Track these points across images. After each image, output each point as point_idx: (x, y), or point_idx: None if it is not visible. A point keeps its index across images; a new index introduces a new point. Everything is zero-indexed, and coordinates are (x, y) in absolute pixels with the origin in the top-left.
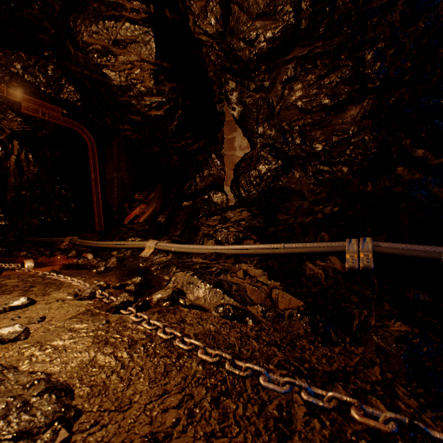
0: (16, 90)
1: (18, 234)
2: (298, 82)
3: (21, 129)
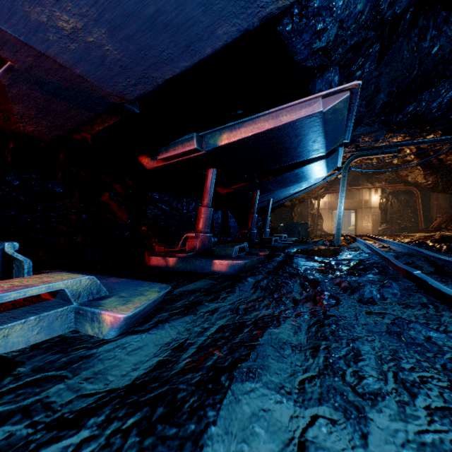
0: (387, 183)
1: (390, 231)
2: None
3: (391, 191)
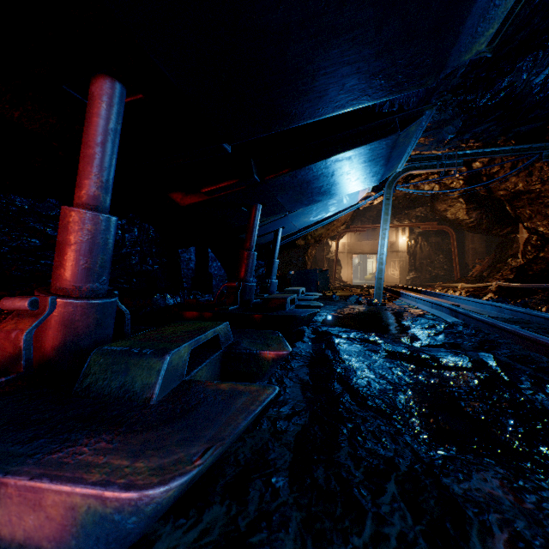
0: (418, 221)
1: (420, 281)
2: (535, 204)
3: (421, 231)
